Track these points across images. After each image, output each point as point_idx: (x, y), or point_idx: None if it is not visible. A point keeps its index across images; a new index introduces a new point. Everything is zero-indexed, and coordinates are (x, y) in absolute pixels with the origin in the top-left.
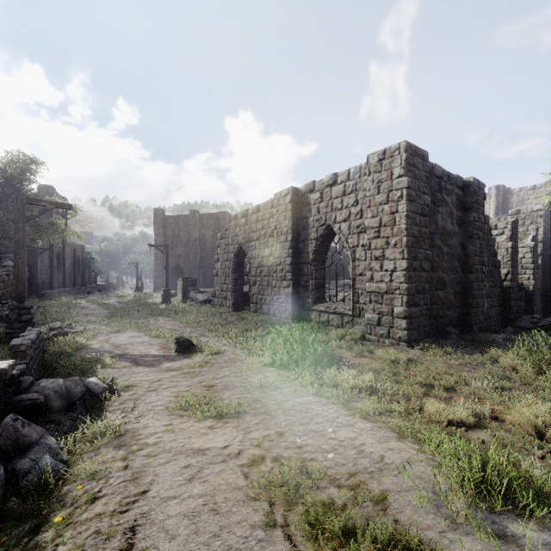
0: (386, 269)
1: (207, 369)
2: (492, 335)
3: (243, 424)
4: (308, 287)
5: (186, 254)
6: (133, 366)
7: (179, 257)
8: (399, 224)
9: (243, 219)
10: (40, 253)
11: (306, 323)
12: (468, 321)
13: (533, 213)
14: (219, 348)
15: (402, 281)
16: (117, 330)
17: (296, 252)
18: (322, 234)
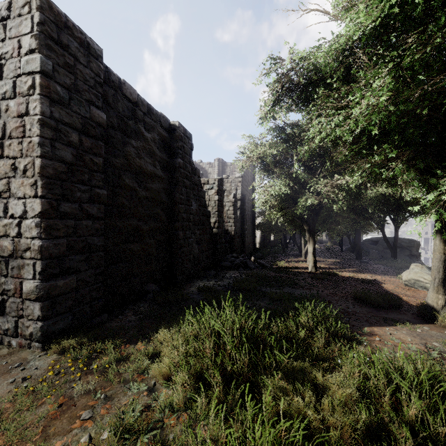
0: (11, 213)
1: None
2: (195, 283)
3: None
4: None
5: None
6: None
7: None
8: (29, 135)
9: None
10: None
11: None
12: (175, 272)
13: (236, 179)
14: None
15: (34, 235)
16: None
17: None
18: None
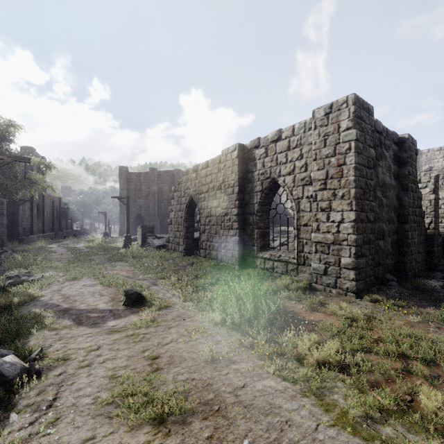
0: (332, 220)
1: (152, 330)
2: (425, 281)
3: (189, 441)
4: (254, 235)
5: (146, 205)
6: (74, 326)
7: (140, 208)
8: (346, 176)
9: (193, 173)
10: (21, 204)
11: (252, 269)
12: (403, 268)
13: (443, 170)
14: (168, 300)
15: (350, 232)
16: (73, 277)
17: (242, 203)
18: (267, 187)
